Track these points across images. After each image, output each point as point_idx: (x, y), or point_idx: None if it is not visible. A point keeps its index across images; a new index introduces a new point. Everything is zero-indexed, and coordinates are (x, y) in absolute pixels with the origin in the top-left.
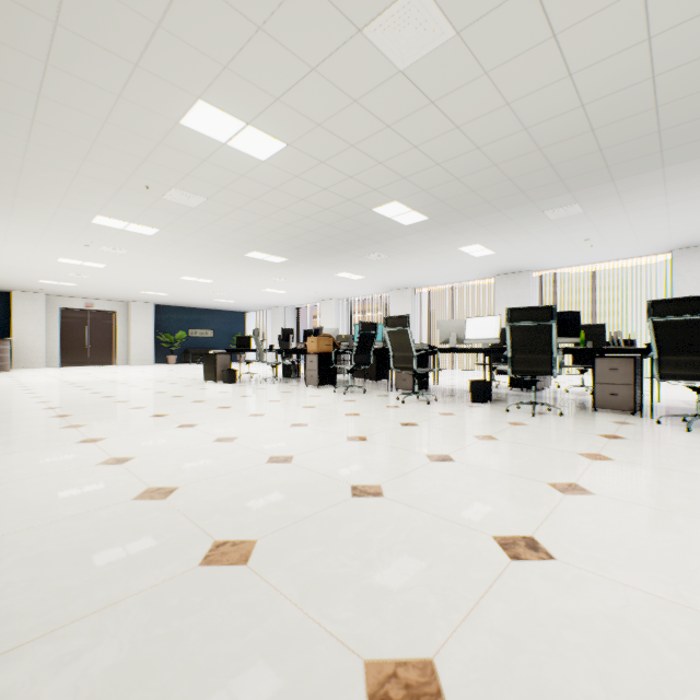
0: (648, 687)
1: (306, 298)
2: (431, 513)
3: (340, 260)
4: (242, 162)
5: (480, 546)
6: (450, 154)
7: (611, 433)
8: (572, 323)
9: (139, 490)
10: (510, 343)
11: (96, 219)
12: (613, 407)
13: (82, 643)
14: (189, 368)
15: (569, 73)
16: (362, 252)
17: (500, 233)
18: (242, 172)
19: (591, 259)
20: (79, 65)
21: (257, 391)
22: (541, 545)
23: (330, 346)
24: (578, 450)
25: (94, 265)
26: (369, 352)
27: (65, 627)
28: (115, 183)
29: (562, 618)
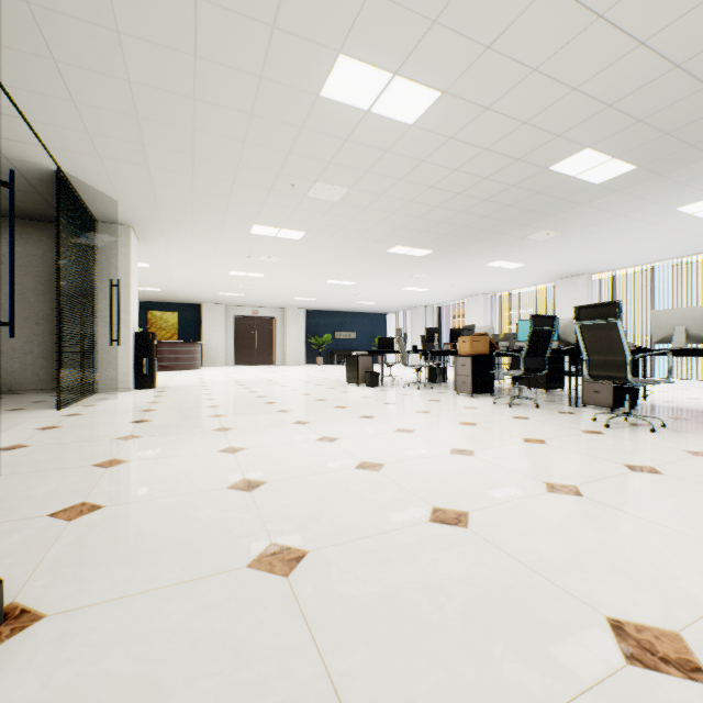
0: None
1: (449, 295)
2: None
3: (495, 246)
4: (386, 132)
5: None
6: None
7: None
8: None
9: (258, 547)
10: None
11: (253, 229)
12: None
13: None
14: (334, 368)
15: None
16: (525, 231)
17: None
18: (386, 146)
19: None
20: (221, 47)
21: (401, 397)
22: None
23: (486, 346)
24: None
25: (256, 275)
26: (542, 355)
27: None
28: (265, 186)
29: None
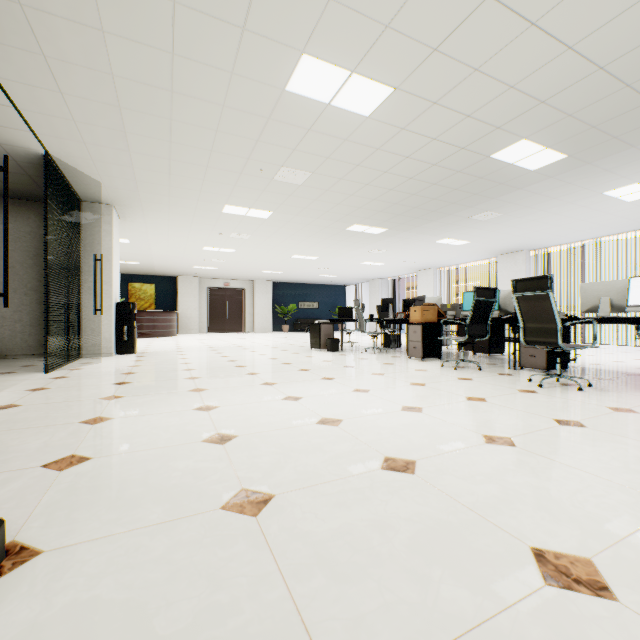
0: None
1: (403, 268)
2: None
3: (443, 225)
4: (345, 123)
5: None
6: (624, 46)
7: None
8: None
9: (230, 492)
10: None
11: (225, 208)
12: None
13: None
14: (298, 335)
15: None
16: (470, 212)
17: None
18: (345, 135)
19: None
20: (196, 46)
21: (358, 361)
22: None
23: (435, 315)
24: None
25: (227, 250)
26: (484, 323)
27: None
28: (235, 170)
29: None
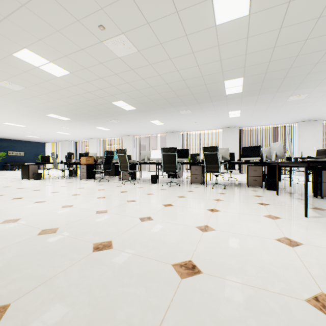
0: (159, 236)
1: (81, 137)
2: (122, 215)
3: (98, 121)
4: (47, 75)
5: (134, 220)
6: (141, 87)
7: (191, 190)
8: (186, 153)
9: (1, 221)
10: (163, 160)
11: None
12: (196, 182)
13: None
14: (9, 172)
15: (177, 70)
16: (108, 119)
17: (165, 117)
18: (46, 79)
19: (198, 129)
20: None
21: (54, 182)
22: (151, 218)
23: (93, 161)
24: (177, 195)
25: None
26: (110, 164)
27: None
28: None
29: (148, 229)
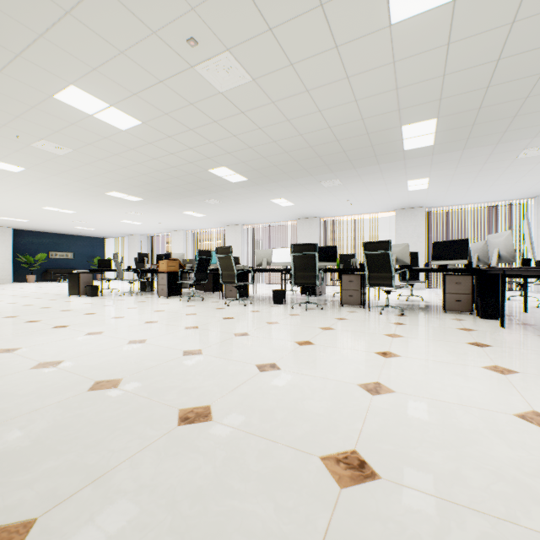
0: (293, 400)
1: (159, 228)
2: (227, 359)
3: (186, 202)
4: (105, 129)
5: (248, 368)
6: (257, 143)
7: (343, 317)
8: (333, 253)
9: (33, 364)
10: (293, 266)
11: None
12: (350, 303)
13: (24, 424)
14: (51, 285)
15: (319, 110)
16: (203, 197)
17: (296, 192)
18: (105, 135)
19: (353, 212)
20: None
21: (117, 301)
22: (277, 365)
23: (178, 267)
24: (320, 326)
25: None
26: (206, 271)
27: (9, 420)
28: None
29: (272, 387)
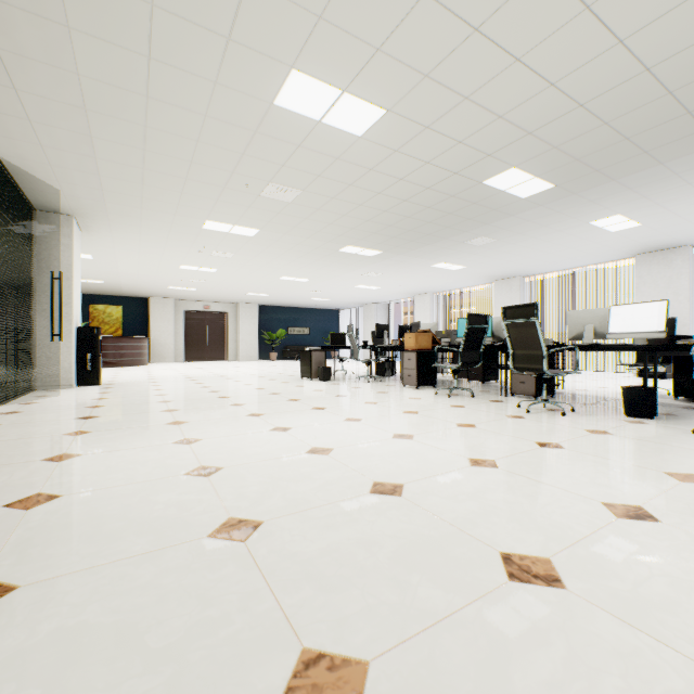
0: None
1: (399, 293)
2: (684, 653)
3: (439, 249)
4: (337, 142)
5: None
6: (601, 87)
7: None
8: None
9: (218, 521)
10: None
11: (206, 224)
12: None
13: None
14: (288, 364)
15: None
16: (465, 237)
17: (655, 196)
18: (337, 154)
19: None
20: (176, 52)
21: (351, 390)
22: None
23: (430, 342)
24: None
25: (208, 270)
26: (477, 349)
27: None
28: (218, 184)
29: None
